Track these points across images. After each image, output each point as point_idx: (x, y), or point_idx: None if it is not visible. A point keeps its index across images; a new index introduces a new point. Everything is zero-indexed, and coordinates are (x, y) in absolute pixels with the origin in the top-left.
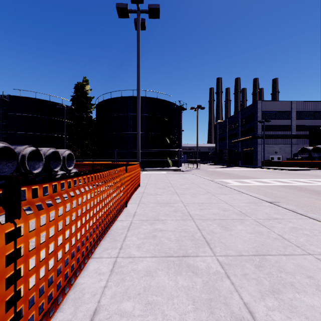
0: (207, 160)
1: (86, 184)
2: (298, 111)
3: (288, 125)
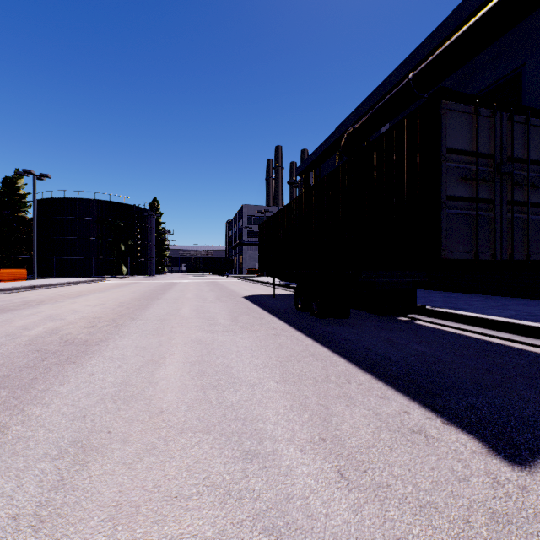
0: None
1: None
2: None
3: None
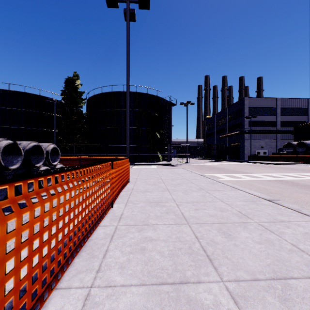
0: (196, 154)
1: (43, 190)
2: (282, 108)
3: (273, 121)
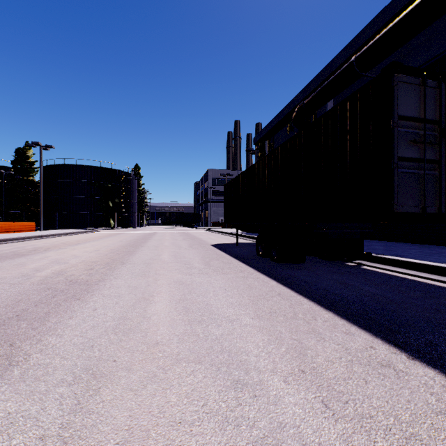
0: None
1: None
2: None
3: None
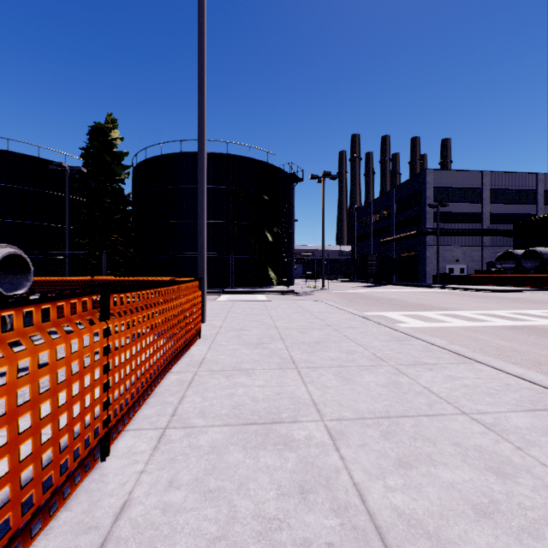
0: (338, 273)
1: None
2: (493, 189)
3: (477, 212)
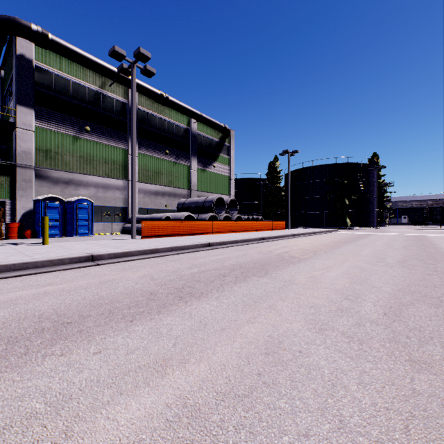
0: None
1: (261, 222)
2: None
3: None
